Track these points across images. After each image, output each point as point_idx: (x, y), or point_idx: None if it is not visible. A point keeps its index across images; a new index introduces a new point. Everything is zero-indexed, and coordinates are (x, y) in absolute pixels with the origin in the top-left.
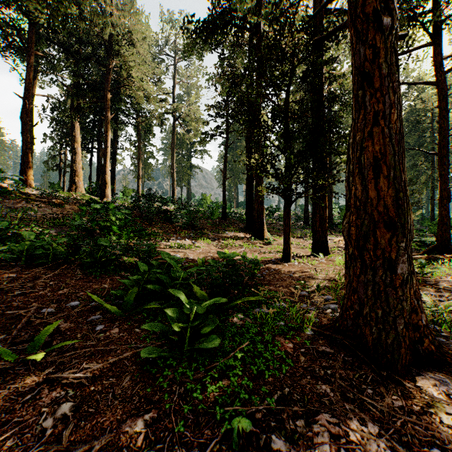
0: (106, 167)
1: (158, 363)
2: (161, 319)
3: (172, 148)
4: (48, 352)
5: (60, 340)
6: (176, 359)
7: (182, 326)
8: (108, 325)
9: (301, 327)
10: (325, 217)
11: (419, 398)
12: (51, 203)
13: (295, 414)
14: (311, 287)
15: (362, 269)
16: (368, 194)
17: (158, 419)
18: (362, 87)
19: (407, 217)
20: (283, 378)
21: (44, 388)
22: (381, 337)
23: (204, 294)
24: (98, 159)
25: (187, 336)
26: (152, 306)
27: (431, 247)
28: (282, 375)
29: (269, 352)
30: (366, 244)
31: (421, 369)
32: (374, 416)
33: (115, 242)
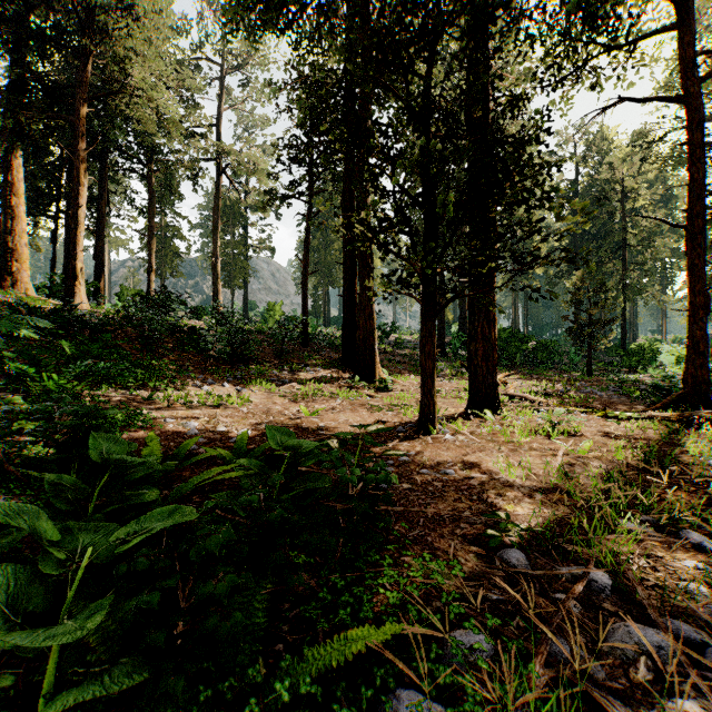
0: (76, 243)
1: None
2: None
3: (214, 220)
4: None
5: None
6: None
7: None
8: None
9: None
10: (493, 340)
11: None
12: None
13: None
14: (515, 520)
15: None
16: None
17: None
18: None
19: None
20: None
21: None
22: None
23: None
24: (67, 232)
25: None
26: None
27: (677, 396)
28: None
29: None
30: None
31: None
32: None
33: None
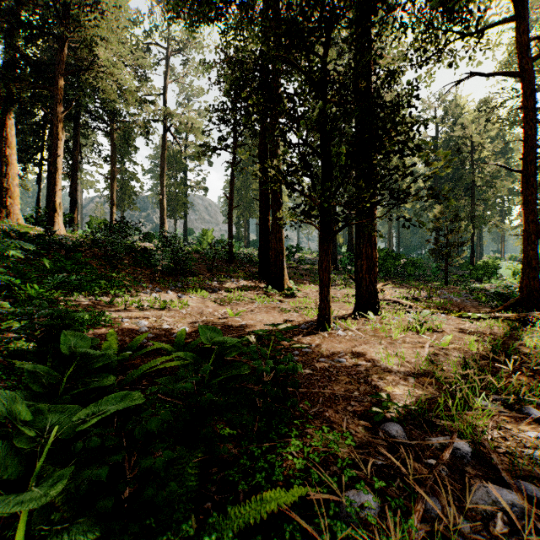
0: (55, 184)
1: None
2: None
3: (161, 167)
4: None
5: None
6: None
7: None
8: None
9: None
10: (374, 258)
11: None
12: None
13: None
14: (393, 399)
15: None
16: None
17: None
18: None
19: None
20: None
21: None
22: None
23: None
24: (49, 176)
25: None
26: None
27: (514, 300)
28: None
29: None
30: None
31: None
32: None
33: None
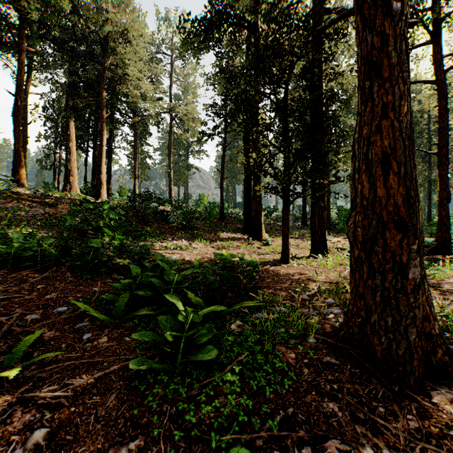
0: (101, 166)
1: (148, 378)
2: (154, 326)
3: (169, 148)
4: (27, 365)
5: (42, 351)
6: (168, 372)
7: (175, 335)
8: (96, 334)
9: (303, 334)
10: (324, 217)
11: (436, 417)
12: (44, 202)
13: (300, 439)
14: (311, 290)
15: (370, 273)
16: (376, 192)
17: (145, 448)
18: (369, 78)
19: (419, 218)
20: (286, 395)
21: (17, 409)
22: (391, 348)
23: (200, 300)
24: (93, 159)
25: (180, 347)
26: (144, 313)
27: (431, 248)
28: (284, 391)
29: (270, 364)
30: (374, 246)
31: (435, 382)
32: (389, 440)
33: (108, 243)
